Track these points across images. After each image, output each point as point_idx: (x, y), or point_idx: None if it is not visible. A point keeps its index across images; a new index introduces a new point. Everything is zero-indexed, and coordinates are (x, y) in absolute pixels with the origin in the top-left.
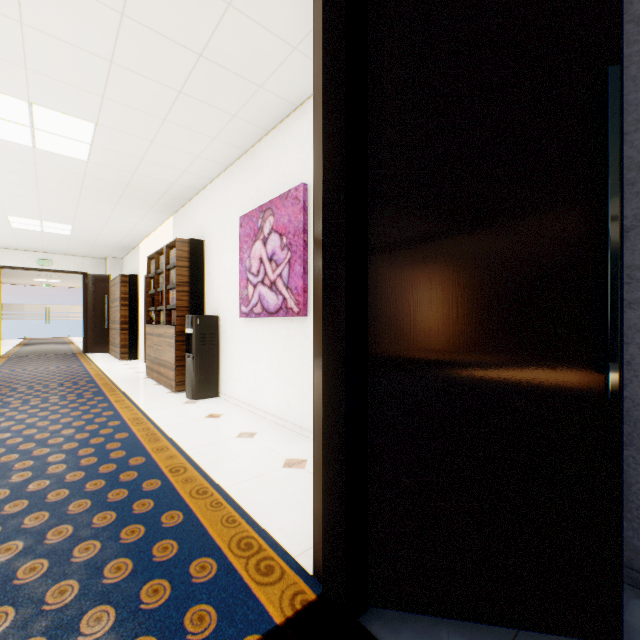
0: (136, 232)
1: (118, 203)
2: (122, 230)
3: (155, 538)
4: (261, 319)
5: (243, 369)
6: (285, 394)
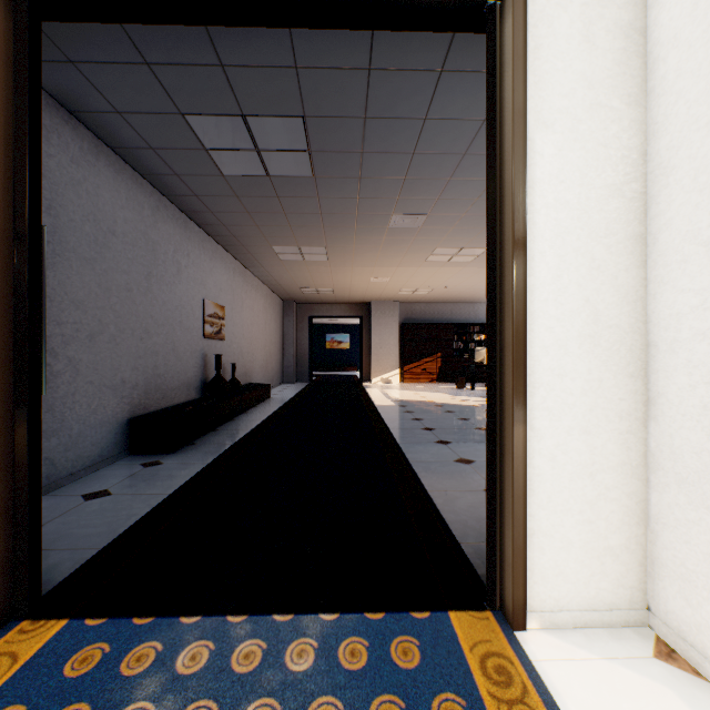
0: None
1: None
2: None
3: None
4: None
5: None
6: None
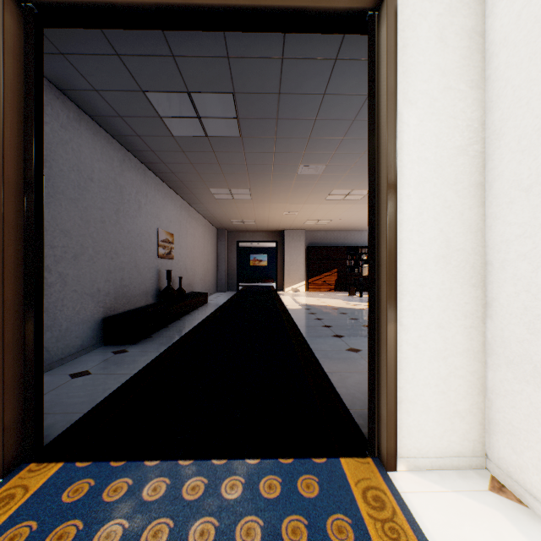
0: None
1: None
2: None
3: None
4: None
5: None
6: None
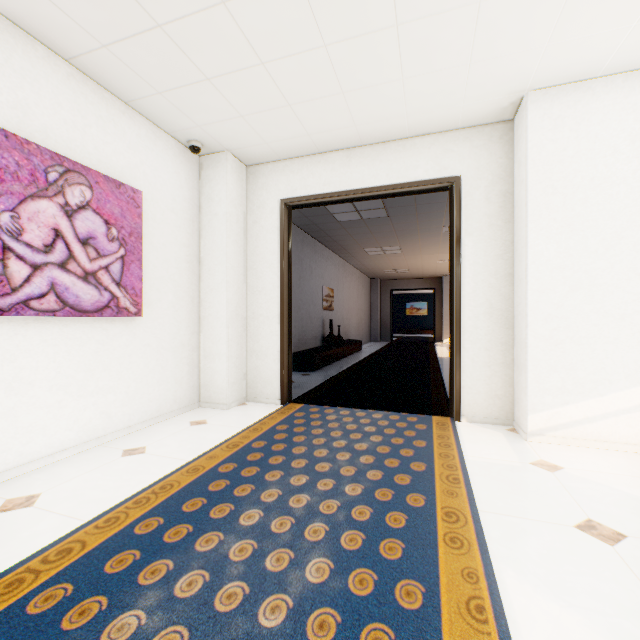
0: None
1: None
2: None
3: (297, 424)
4: (37, 319)
5: None
6: (101, 407)
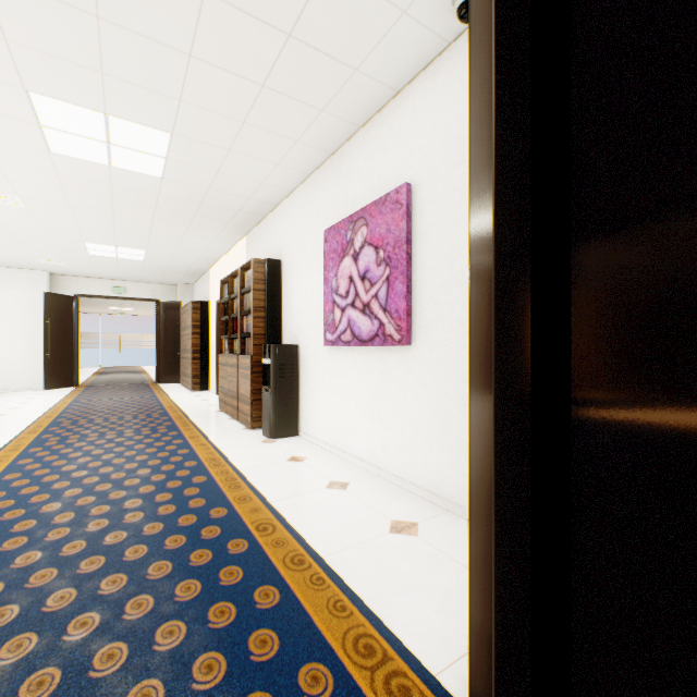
0: (207, 255)
1: (191, 224)
2: (194, 254)
3: (249, 625)
4: (350, 348)
5: (327, 406)
6: (381, 438)
